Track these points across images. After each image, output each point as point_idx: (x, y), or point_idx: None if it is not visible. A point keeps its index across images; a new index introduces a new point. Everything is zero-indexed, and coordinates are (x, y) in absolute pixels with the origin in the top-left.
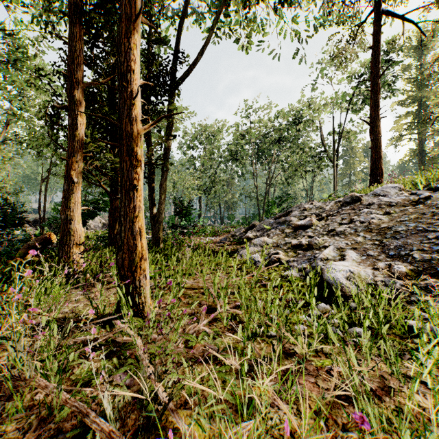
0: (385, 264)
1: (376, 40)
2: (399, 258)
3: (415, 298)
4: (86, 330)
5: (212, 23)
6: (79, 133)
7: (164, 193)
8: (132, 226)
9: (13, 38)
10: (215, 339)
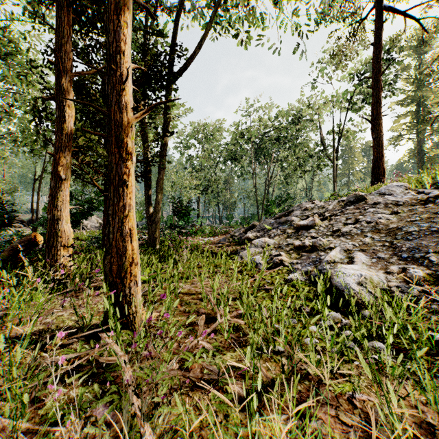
0: (399, 267)
1: (378, 37)
2: (413, 261)
3: (435, 306)
4: (68, 345)
5: (211, 16)
6: (67, 126)
7: (161, 192)
8: (121, 227)
9: (5, 32)
10: (215, 356)
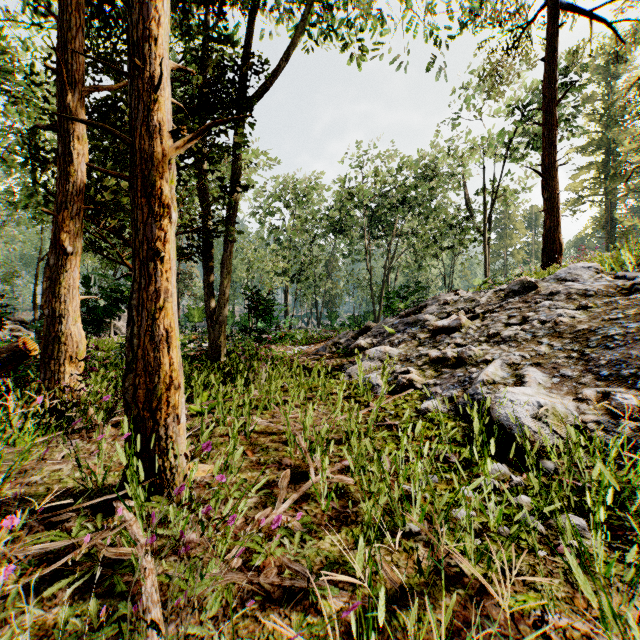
0: (596, 391)
1: (552, 49)
2: (618, 381)
3: None
4: (61, 522)
5: (304, 12)
6: (75, 170)
7: (229, 277)
8: (152, 326)
9: None
10: (305, 541)
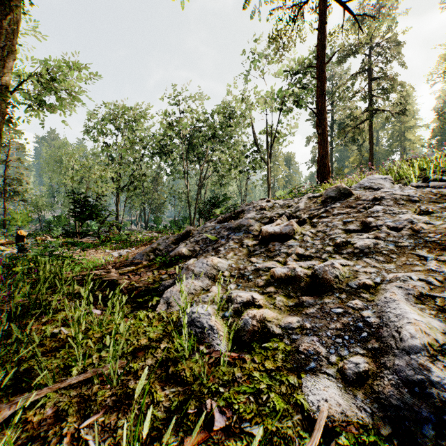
0: None
1: (323, 24)
2: None
3: None
4: None
5: None
6: None
7: None
8: None
9: None
10: None
